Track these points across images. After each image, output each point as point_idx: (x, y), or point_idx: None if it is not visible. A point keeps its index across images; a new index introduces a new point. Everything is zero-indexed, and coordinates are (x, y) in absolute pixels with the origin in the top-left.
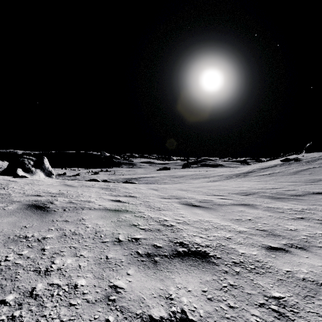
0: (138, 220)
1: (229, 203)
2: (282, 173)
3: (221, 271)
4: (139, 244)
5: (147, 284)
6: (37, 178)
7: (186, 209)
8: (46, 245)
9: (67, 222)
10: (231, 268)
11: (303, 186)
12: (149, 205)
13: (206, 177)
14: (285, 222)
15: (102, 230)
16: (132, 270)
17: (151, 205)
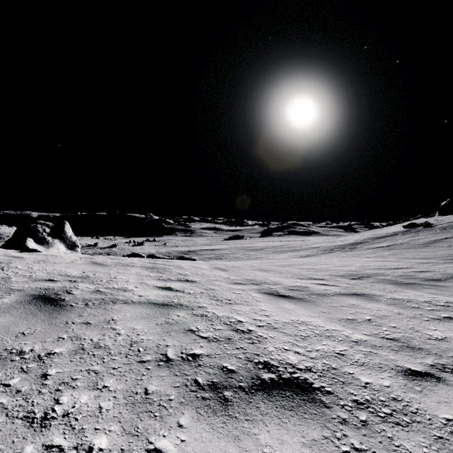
0: (197, 321)
1: (334, 292)
2: (406, 245)
3: (336, 420)
4: (198, 365)
5: (212, 446)
6: (55, 252)
7: (270, 301)
8: (50, 368)
9: (89, 325)
10: (352, 413)
11: (442, 266)
12: (214, 295)
13: (295, 251)
14: (424, 324)
15: (142, 340)
16: (186, 417)
17: (217, 295)
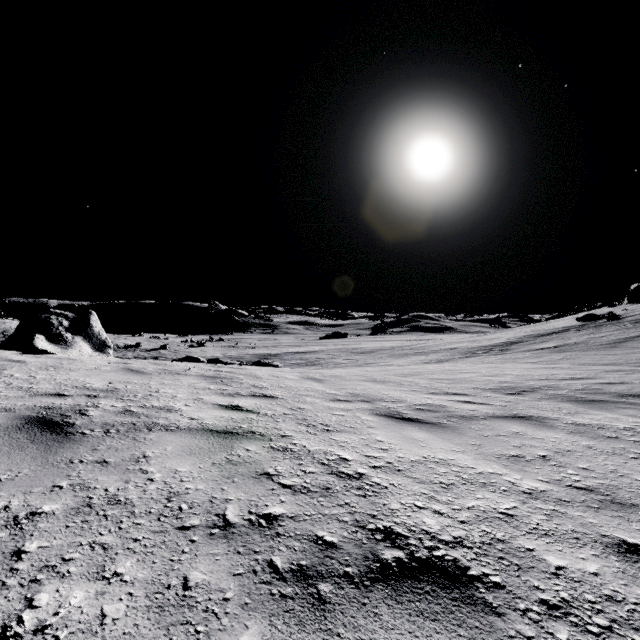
0: (277, 459)
1: (485, 413)
2: (583, 346)
3: None
4: (276, 535)
5: None
6: (76, 354)
7: (388, 427)
8: (30, 539)
9: (105, 465)
10: (541, 627)
11: None
12: (304, 417)
13: (420, 354)
14: (632, 465)
15: (187, 490)
16: (252, 634)
17: (308, 418)
